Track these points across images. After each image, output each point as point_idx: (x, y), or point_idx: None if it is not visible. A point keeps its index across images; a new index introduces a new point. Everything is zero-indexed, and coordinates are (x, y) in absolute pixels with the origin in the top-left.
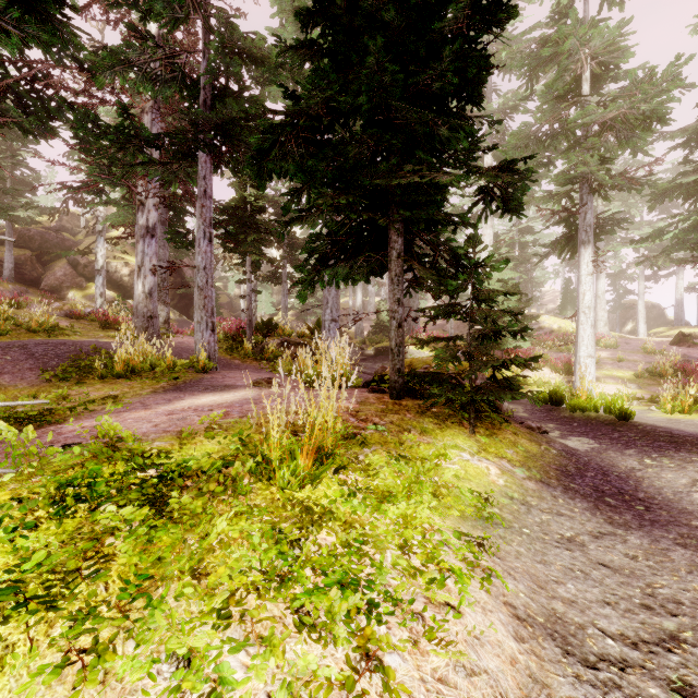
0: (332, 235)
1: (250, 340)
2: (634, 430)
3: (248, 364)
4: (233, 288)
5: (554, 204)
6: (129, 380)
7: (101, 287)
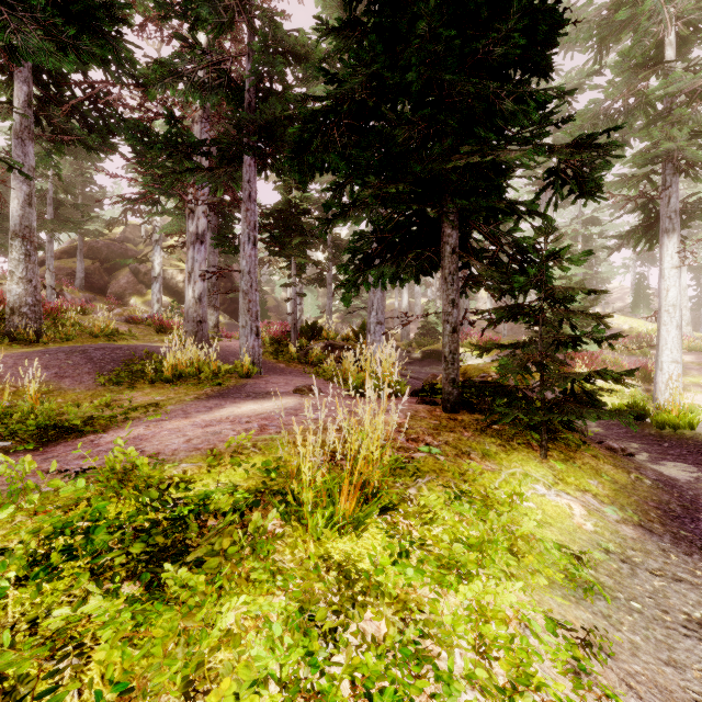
0: (377, 231)
1: (295, 344)
2: None
3: (292, 368)
4: (280, 292)
5: (630, 189)
6: (175, 385)
7: (158, 293)
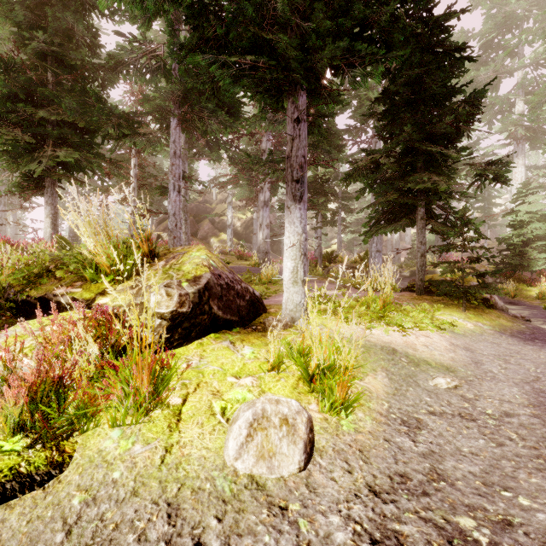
0: (383, 208)
1: (320, 265)
2: None
3: (320, 280)
4: None
5: None
6: (274, 285)
7: (230, 235)
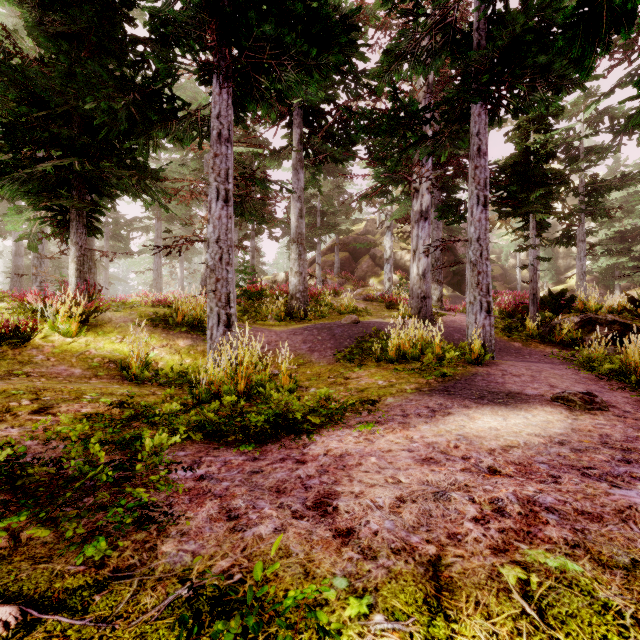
0: None
1: (533, 318)
2: None
3: (531, 349)
4: (507, 258)
5: None
6: (396, 369)
7: (389, 273)
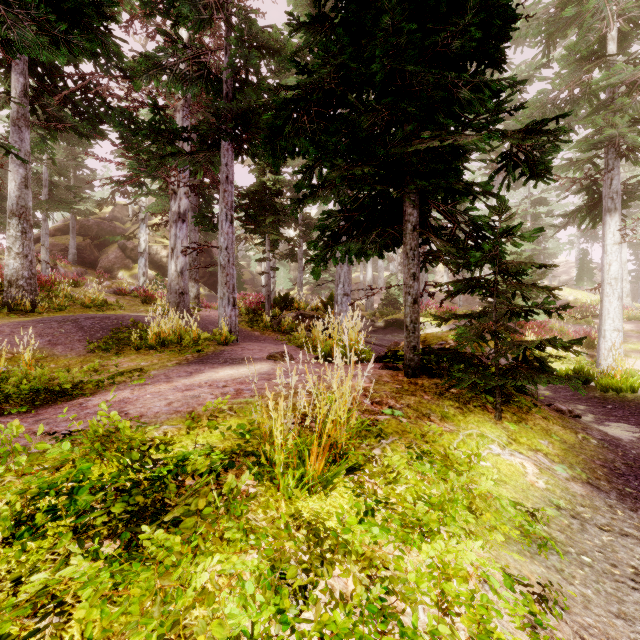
0: (344, 210)
1: (268, 314)
2: None
3: (266, 336)
4: (256, 266)
5: (575, 172)
6: (158, 352)
7: (144, 267)
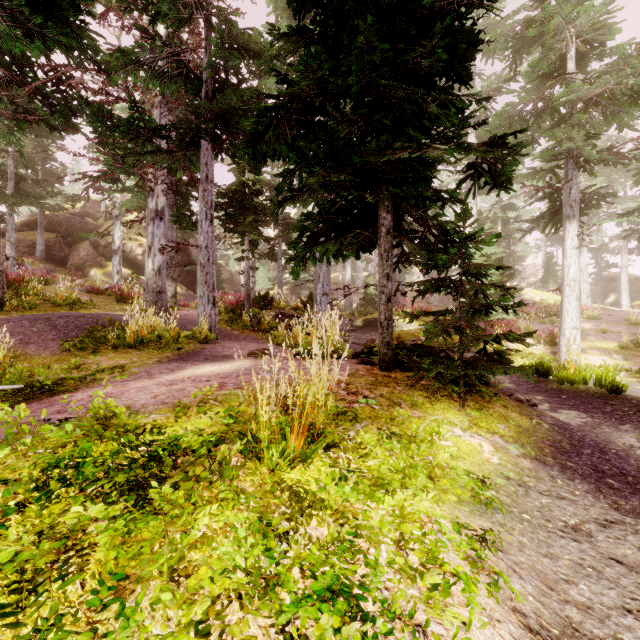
0: (323, 213)
1: (248, 313)
2: (627, 404)
3: (246, 335)
4: (234, 265)
5: (539, 180)
6: (137, 350)
7: (118, 265)
